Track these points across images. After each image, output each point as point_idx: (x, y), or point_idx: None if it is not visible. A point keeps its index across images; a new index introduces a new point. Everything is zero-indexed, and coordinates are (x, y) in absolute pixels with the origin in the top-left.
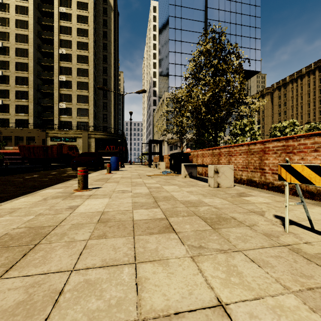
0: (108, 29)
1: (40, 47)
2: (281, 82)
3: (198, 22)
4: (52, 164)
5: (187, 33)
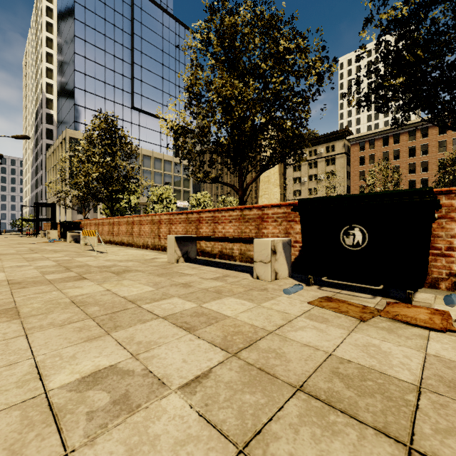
0: None
1: None
2: None
3: (122, 46)
4: None
5: (105, 54)
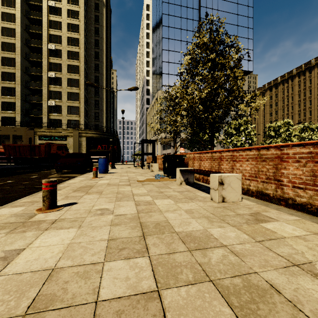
0: (100, 25)
1: (28, 42)
2: (272, 82)
3: (192, 20)
4: (40, 164)
5: (181, 31)
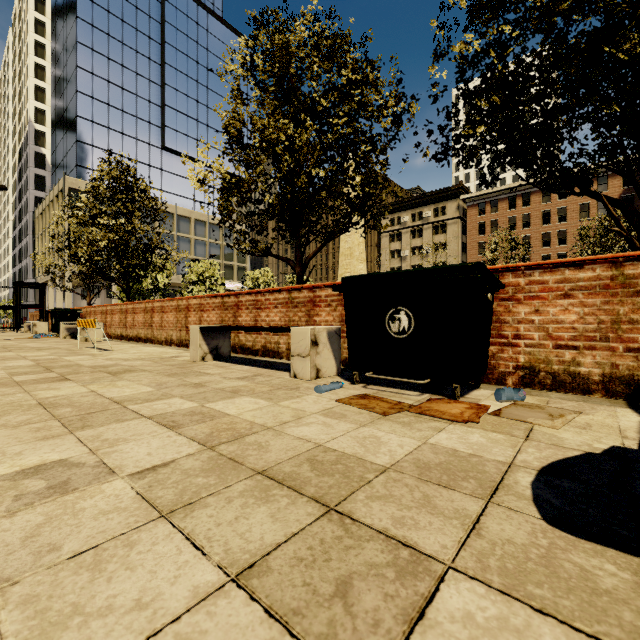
0: None
1: None
2: None
3: (148, 59)
4: None
5: (123, 70)
